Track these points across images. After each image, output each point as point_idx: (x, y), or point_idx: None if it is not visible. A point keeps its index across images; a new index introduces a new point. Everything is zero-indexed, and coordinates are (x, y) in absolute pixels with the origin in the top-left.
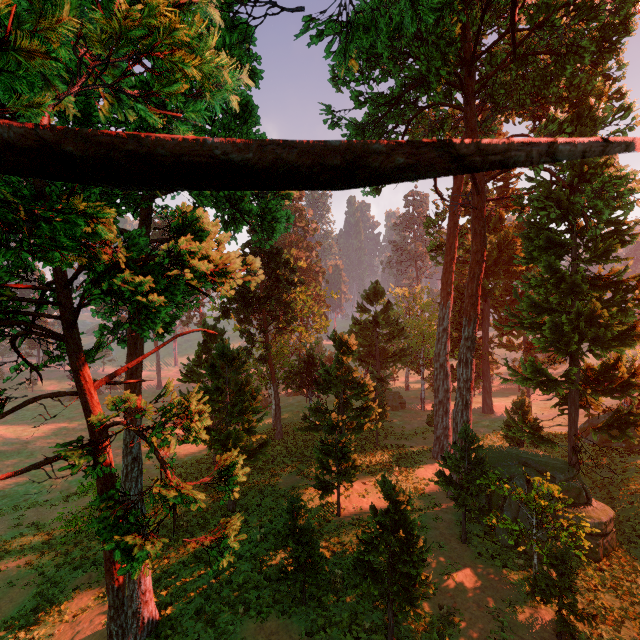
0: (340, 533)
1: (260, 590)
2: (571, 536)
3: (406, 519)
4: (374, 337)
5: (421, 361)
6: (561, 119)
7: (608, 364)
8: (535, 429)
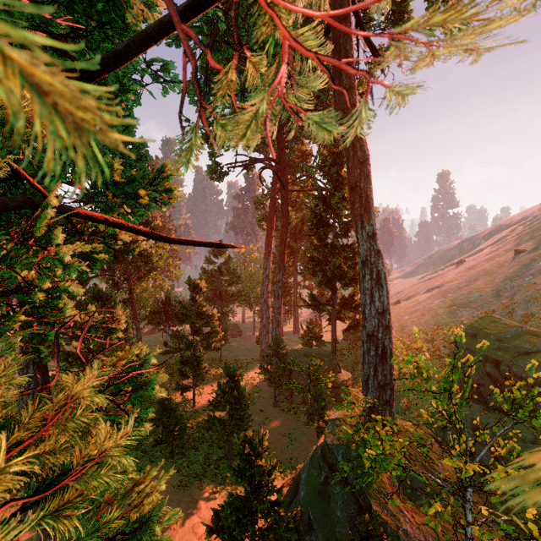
0: (196, 417)
1: (139, 459)
2: (331, 391)
3: (239, 388)
4: (219, 283)
5: (253, 300)
6: (326, 154)
7: (351, 294)
8: (319, 337)
